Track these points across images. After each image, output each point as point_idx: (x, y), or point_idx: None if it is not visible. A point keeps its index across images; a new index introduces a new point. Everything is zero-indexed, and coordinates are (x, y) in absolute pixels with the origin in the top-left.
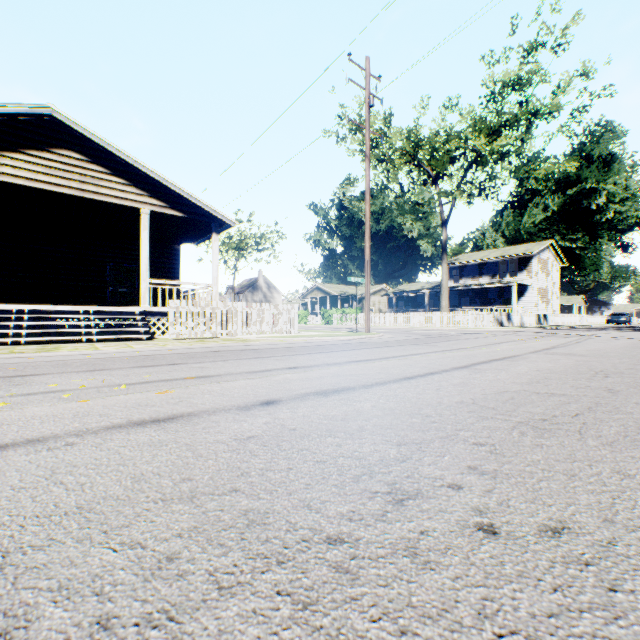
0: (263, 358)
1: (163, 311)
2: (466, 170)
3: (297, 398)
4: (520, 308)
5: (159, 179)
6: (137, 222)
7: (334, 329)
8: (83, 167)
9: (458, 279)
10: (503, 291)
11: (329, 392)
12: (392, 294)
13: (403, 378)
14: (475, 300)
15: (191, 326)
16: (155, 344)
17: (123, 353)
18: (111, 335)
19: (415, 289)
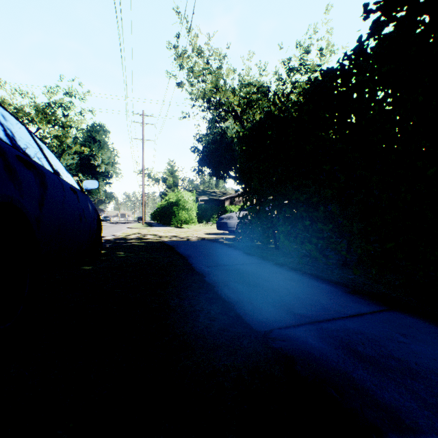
0: None
1: None
2: None
3: None
4: None
5: None
6: None
7: None
8: None
9: None
10: None
11: None
12: None
13: None
14: None
15: None
16: None
17: None
18: None
19: None
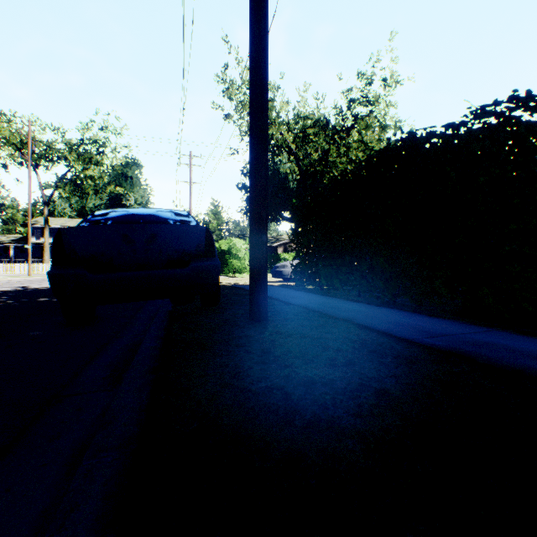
0: None
1: None
2: (65, 174)
3: None
4: None
5: None
6: None
7: None
8: None
9: (41, 237)
10: None
11: None
12: None
13: None
14: None
15: None
16: None
17: None
18: None
19: None
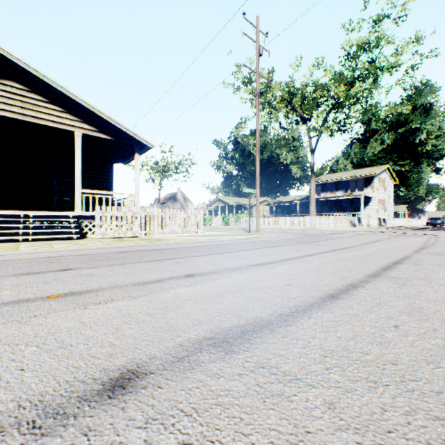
0: (164, 260)
1: (94, 215)
2: (328, 112)
3: (178, 362)
4: (366, 214)
5: (89, 107)
6: (75, 144)
7: (231, 229)
8: (24, 95)
9: (320, 193)
10: (353, 201)
11: (233, 337)
12: (272, 204)
13: (325, 297)
14: (332, 208)
15: (115, 227)
16: (77, 243)
17: (33, 254)
18: (49, 235)
19: (289, 200)
